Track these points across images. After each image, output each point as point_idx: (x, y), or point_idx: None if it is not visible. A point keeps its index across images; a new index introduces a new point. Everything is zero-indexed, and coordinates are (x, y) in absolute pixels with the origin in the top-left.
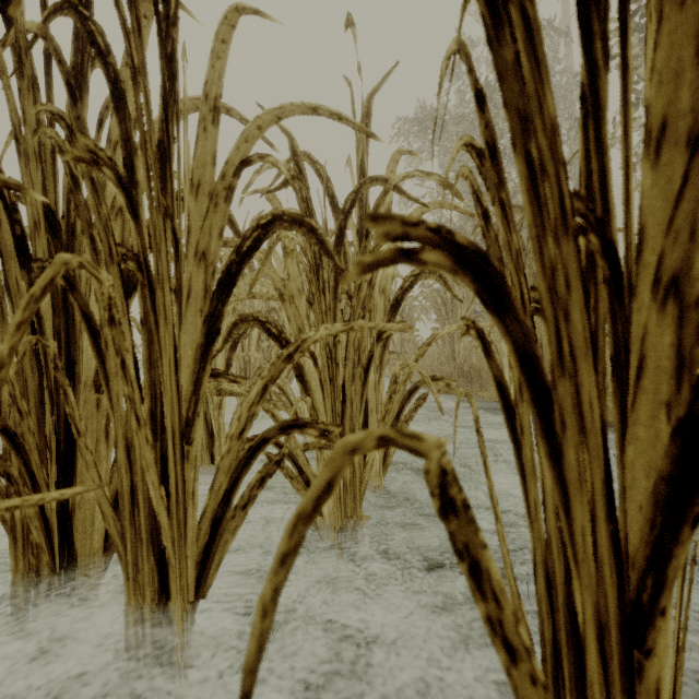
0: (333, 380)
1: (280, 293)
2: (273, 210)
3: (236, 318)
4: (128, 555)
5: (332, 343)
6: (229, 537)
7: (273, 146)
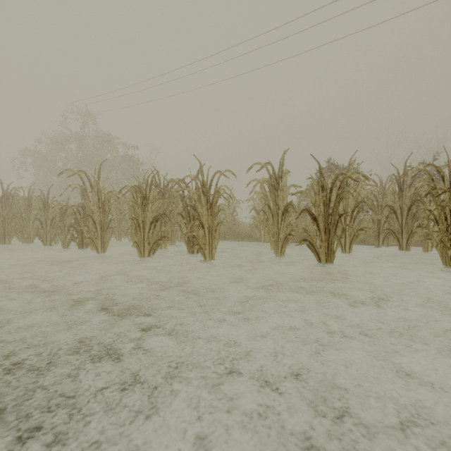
0: None
1: None
2: None
3: None
4: None
5: None
6: None
7: None
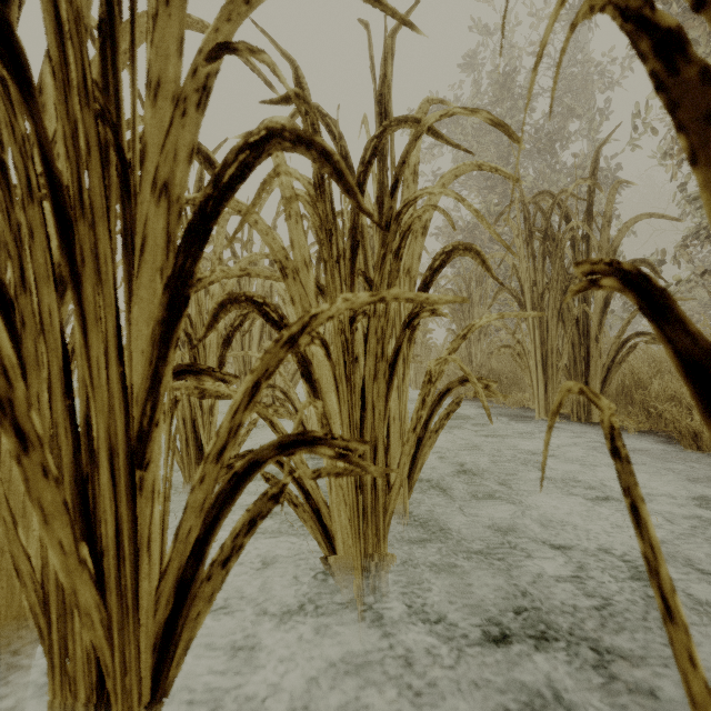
0: (350, 379)
1: (280, 265)
2: (268, 123)
3: (223, 297)
4: (53, 633)
5: (348, 331)
6: (203, 607)
7: (273, 88)
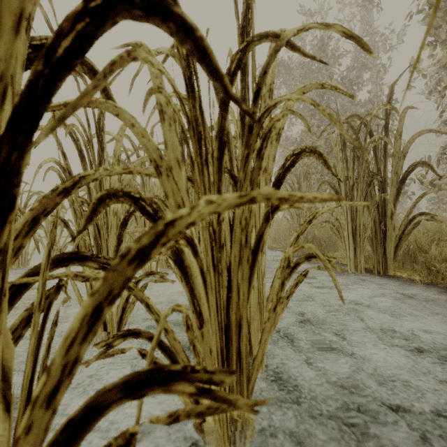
0: (217, 265)
1: (155, 164)
2: None
3: (101, 192)
4: None
5: (216, 222)
6: None
7: None
